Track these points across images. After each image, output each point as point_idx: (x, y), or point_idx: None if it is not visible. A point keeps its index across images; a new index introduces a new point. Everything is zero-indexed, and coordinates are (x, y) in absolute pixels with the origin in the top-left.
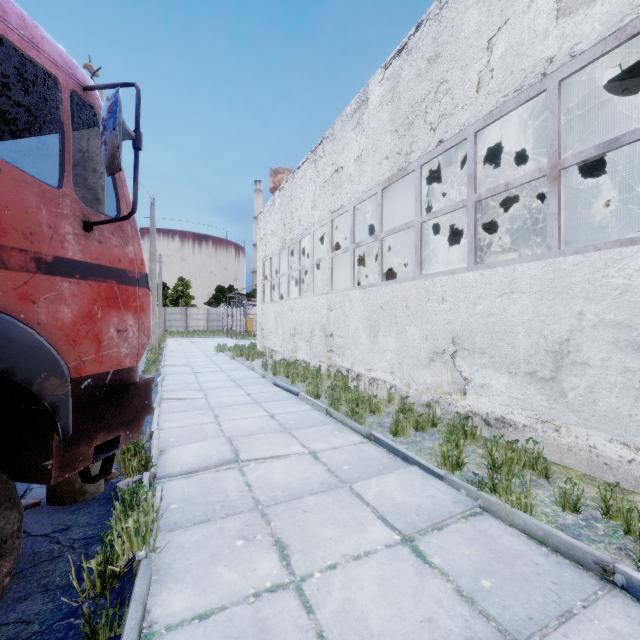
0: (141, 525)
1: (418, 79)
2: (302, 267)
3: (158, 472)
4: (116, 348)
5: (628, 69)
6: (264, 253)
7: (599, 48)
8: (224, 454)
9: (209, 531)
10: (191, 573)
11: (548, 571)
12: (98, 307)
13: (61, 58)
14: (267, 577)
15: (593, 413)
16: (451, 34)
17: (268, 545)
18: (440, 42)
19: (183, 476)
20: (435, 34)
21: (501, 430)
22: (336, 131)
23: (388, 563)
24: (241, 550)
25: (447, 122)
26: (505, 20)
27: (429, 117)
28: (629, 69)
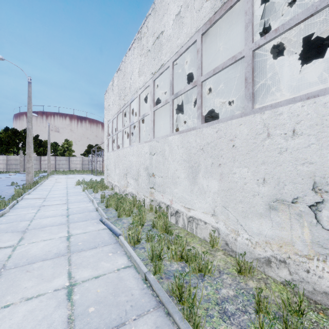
0: None
1: None
2: (131, 123)
3: None
4: None
5: None
6: (108, 118)
7: None
8: None
9: None
10: None
11: None
12: None
13: None
14: None
15: None
16: None
17: None
18: None
19: None
20: None
21: None
22: (157, 4)
23: None
24: None
25: None
26: None
27: None
28: None
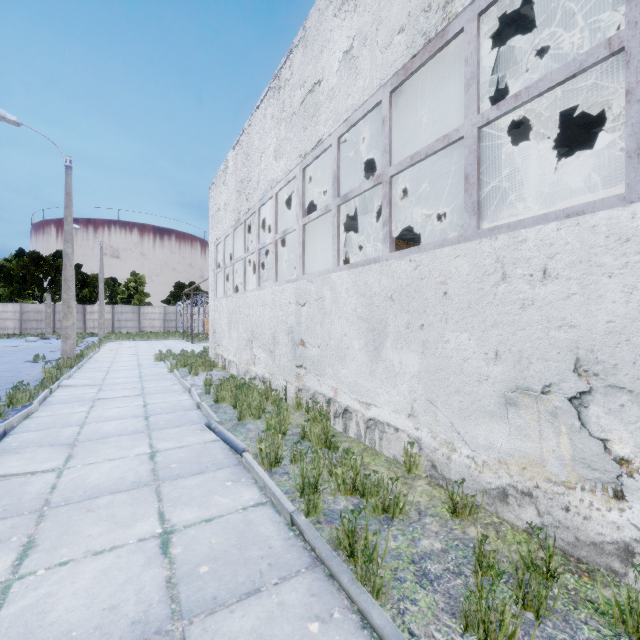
0: None
1: None
2: (261, 246)
3: None
4: None
5: None
6: (216, 234)
7: None
8: None
9: None
10: None
11: None
12: None
13: None
14: None
15: None
16: None
17: None
18: None
19: None
20: None
21: None
22: (310, 29)
23: None
24: None
25: None
26: None
27: None
28: None
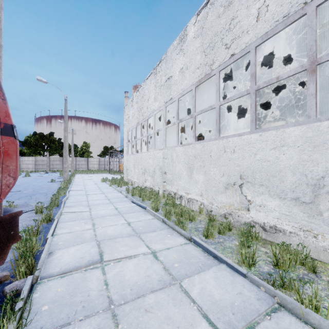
0: None
1: (218, 19)
2: (149, 134)
3: (43, 272)
4: None
5: None
6: (128, 127)
7: None
8: (92, 256)
9: None
10: None
11: None
12: None
13: None
14: None
15: None
16: None
17: None
18: None
19: (60, 276)
20: None
21: (274, 234)
22: (168, 56)
23: None
24: None
25: (237, 42)
26: None
27: (225, 41)
28: None
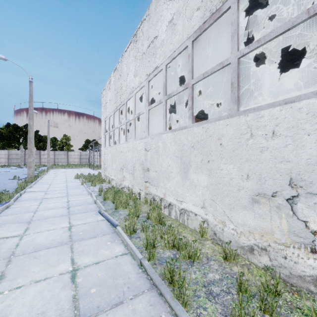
0: None
1: None
2: (127, 121)
3: None
4: None
5: None
6: (105, 115)
7: None
8: None
9: None
10: None
11: None
12: None
13: None
14: None
15: None
16: None
17: None
18: None
19: None
20: None
21: None
22: (151, 10)
23: None
24: None
25: None
26: None
27: None
28: None
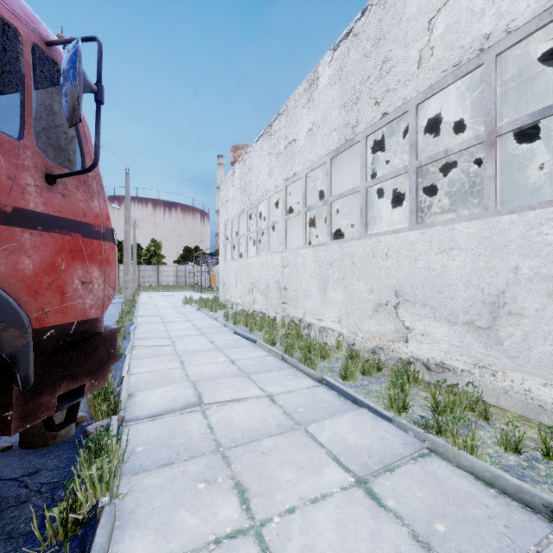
0: (104, 472)
1: (364, 59)
2: (259, 229)
3: (126, 415)
4: (81, 299)
5: (551, 51)
6: (226, 217)
7: (534, 24)
8: (188, 398)
9: (172, 474)
10: (153, 518)
11: (498, 514)
12: (62, 259)
13: (22, 11)
14: (227, 522)
15: (528, 359)
16: (394, 17)
17: (229, 488)
18: (384, 25)
19: (150, 419)
20: (379, 18)
21: (441, 374)
22: (289, 108)
23: (344, 506)
24: (202, 493)
25: (390, 96)
26: (444, 2)
27: (374, 92)
28: (551, 51)
